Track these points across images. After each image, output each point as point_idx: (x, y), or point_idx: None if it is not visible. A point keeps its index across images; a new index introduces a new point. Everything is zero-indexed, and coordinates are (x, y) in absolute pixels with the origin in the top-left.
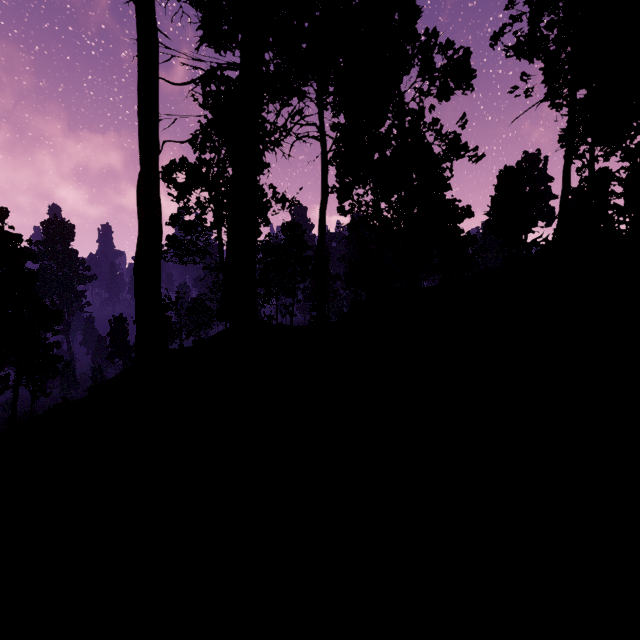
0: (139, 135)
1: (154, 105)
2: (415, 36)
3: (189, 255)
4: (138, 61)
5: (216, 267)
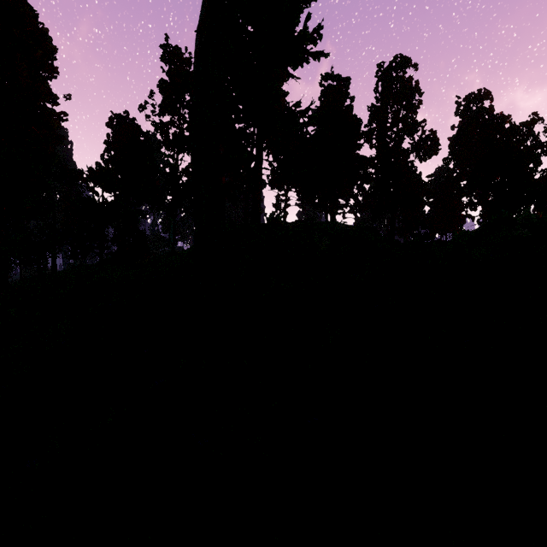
0: None
1: None
2: None
3: None
4: None
5: None
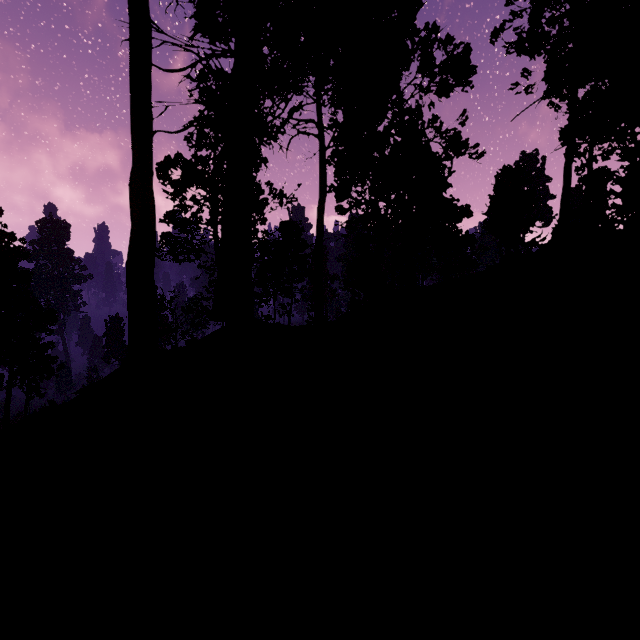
0: (131, 129)
1: (147, 98)
2: (415, 31)
3: (184, 253)
4: (130, 52)
5: (211, 265)
